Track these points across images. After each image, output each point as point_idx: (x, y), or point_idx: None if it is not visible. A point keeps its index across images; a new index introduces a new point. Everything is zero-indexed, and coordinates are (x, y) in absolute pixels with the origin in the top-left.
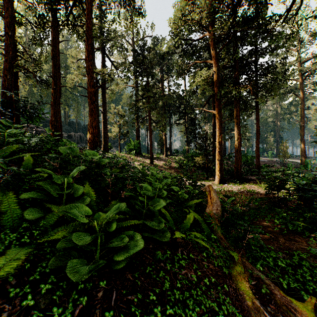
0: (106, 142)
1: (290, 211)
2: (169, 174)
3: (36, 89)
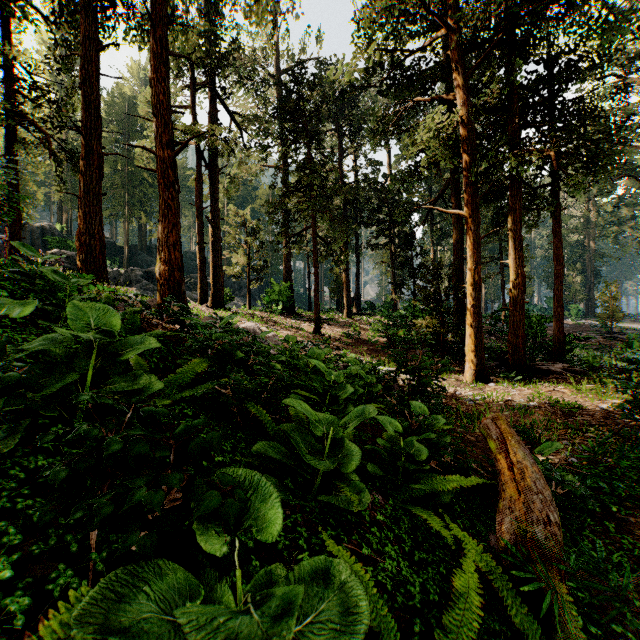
0: (218, 287)
1: None
2: (358, 362)
3: None
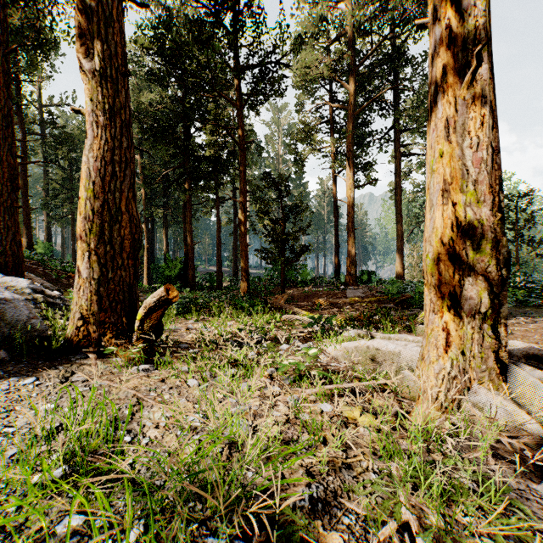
0: None
1: None
2: None
3: None
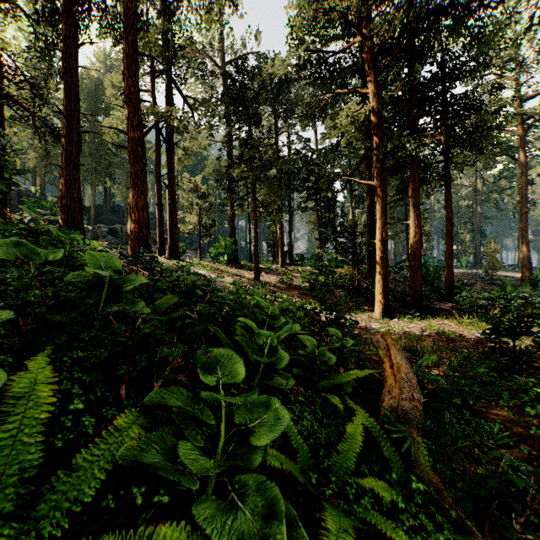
0: (174, 242)
1: (539, 380)
2: (289, 301)
3: (55, 149)
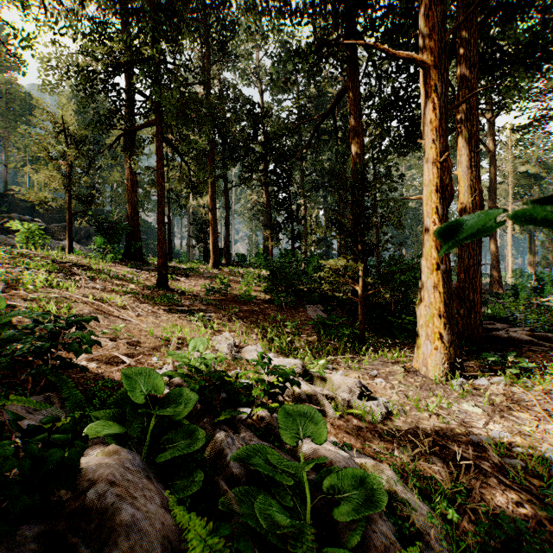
0: None
1: None
2: None
3: None
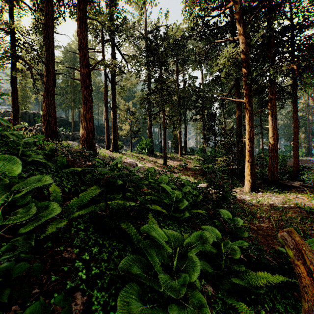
0: (115, 141)
1: None
2: (188, 182)
3: None
